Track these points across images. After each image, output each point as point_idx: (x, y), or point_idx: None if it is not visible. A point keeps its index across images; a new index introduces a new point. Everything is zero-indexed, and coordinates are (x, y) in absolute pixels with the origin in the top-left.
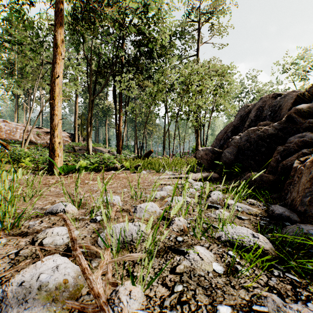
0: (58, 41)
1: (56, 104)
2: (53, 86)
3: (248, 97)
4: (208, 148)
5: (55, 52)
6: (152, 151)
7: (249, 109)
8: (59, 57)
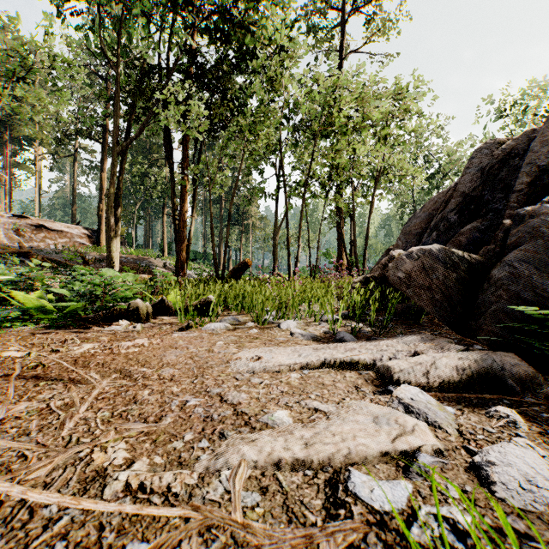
0: None
1: None
2: None
3: (430, 166)
4: (428, 251)
5: None
6: (248, 264)
7: (507, 150)
8: None
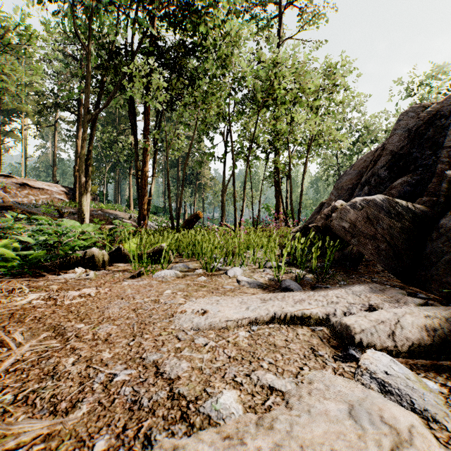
0: None
1: None
2: None
3: (351, 135)
4: (371, 201)
5: None
6: (199, 216)
7: (432, 112)
8: None
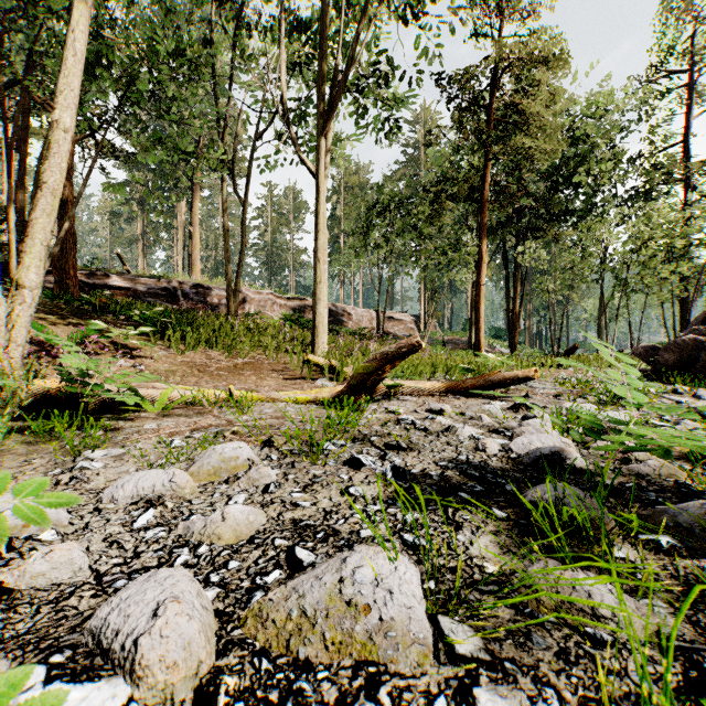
0: (482, 253)
1: (481, 308)
2: (478, 292)
3: None
4: (649, 345)
5: (480, 263)
6: (577, 347)
7: None
8: (483, 266)
